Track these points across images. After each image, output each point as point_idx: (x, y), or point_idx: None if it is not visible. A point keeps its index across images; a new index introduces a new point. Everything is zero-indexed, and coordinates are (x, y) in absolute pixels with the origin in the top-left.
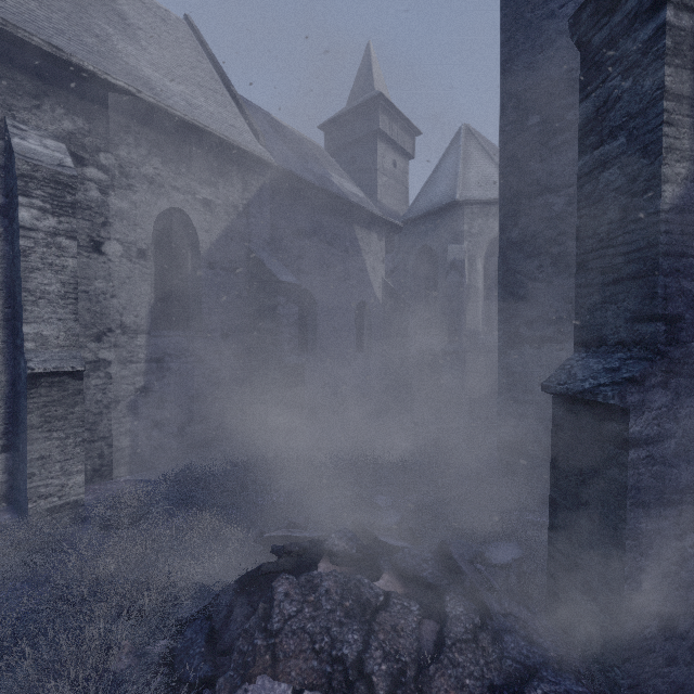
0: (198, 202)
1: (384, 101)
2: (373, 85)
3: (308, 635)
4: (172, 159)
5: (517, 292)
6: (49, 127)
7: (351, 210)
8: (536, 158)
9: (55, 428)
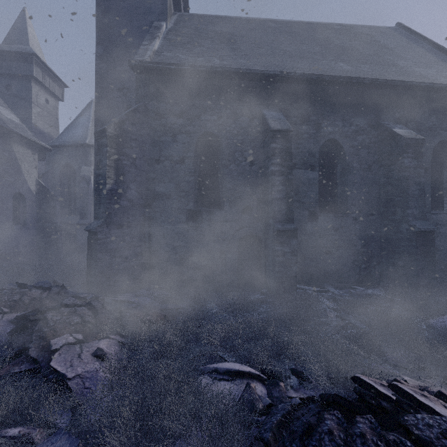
0: None
1: (38, 58)
2: (28, 41)
3: (0, 300)
4: None
5: None
6: None
7: (9, 133)
8: None
9: None
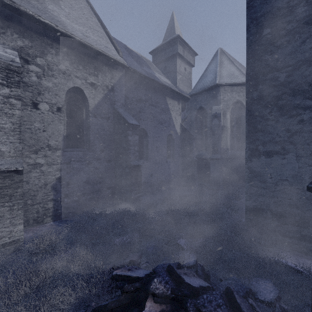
0: (88, 84)
1: (180, 39)
2: (175, 32)
3: None
4: (75, 62)
5: (257, 126)
6: (10, 44)
7: (165, 90)
8: (268, 52)
9: (7, 201)
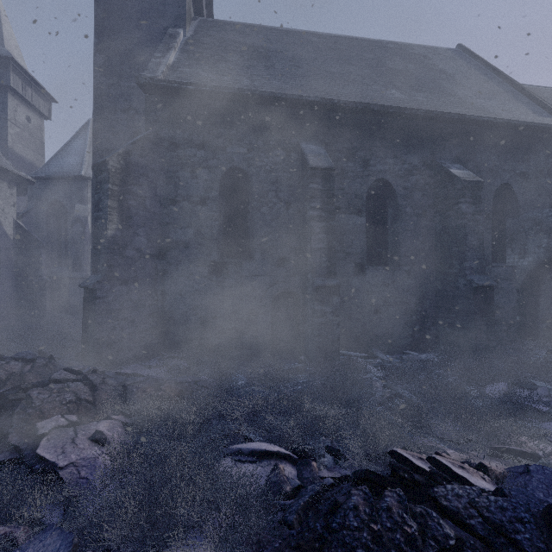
0: None
1: (16, 64)
2: (3, 41)
3: None
4: None
5: None
6: None
7: None
8: None
9: None
